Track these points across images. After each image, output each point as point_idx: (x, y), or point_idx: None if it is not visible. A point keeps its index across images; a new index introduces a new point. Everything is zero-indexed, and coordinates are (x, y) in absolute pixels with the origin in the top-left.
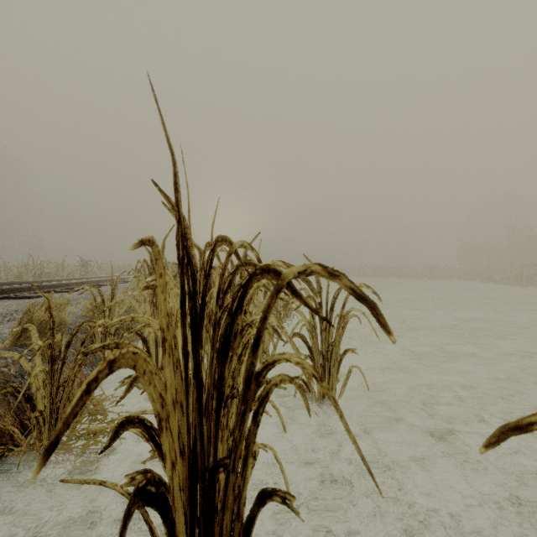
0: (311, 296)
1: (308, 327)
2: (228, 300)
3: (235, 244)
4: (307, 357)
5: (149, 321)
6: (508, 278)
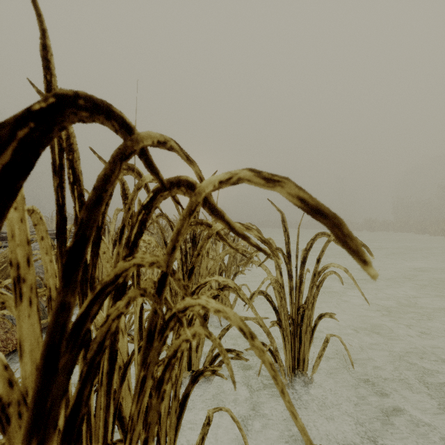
0: (279, 248)
1: (275, 286)
2: (118, 267)
3: (141, 135)
4: (274, 323)
5: (3, 298)
6: (441, 231)
